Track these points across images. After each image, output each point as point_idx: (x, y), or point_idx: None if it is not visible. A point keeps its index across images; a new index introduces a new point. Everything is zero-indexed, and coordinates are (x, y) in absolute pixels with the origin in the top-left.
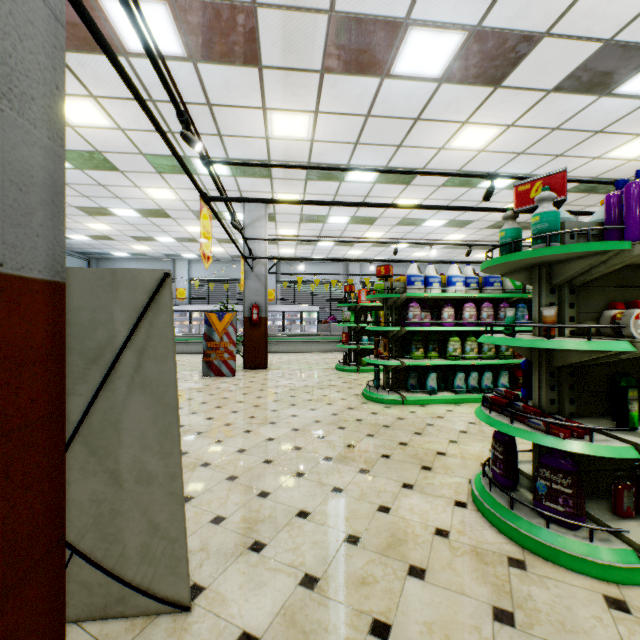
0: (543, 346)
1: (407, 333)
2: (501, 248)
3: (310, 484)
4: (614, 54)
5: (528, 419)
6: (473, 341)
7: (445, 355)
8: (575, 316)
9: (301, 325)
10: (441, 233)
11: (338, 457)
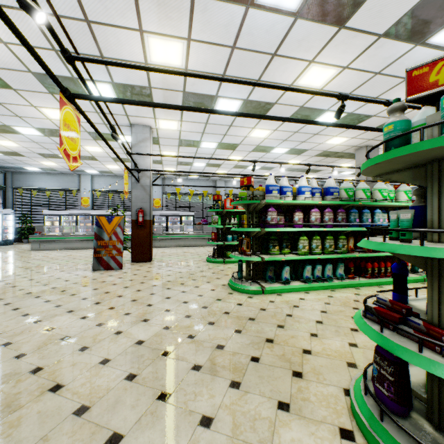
0: None
1: (265, 233)
2: (388, 143)
3: (174, 413)
4: (436, 2)
5: (443, 348)
6: (318, 239)
7: (296, 251)
8: None
9: (181, 226)
10: (284, 159)
11: (207, 364)
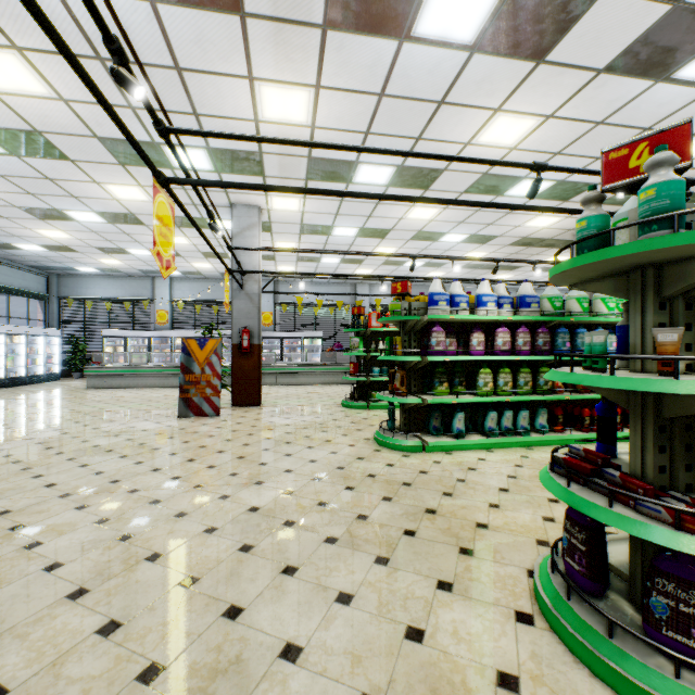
0: (671, 390)
1: (428, 364)
2: (581, 244)
3: (304, 588)
4: (682, 23)
5: (637, 501)
6: (507, 373)
7: (474, 390)
8: (692, 343)
9: (303, 353)
10: (460, 250)
11: (345, 537)
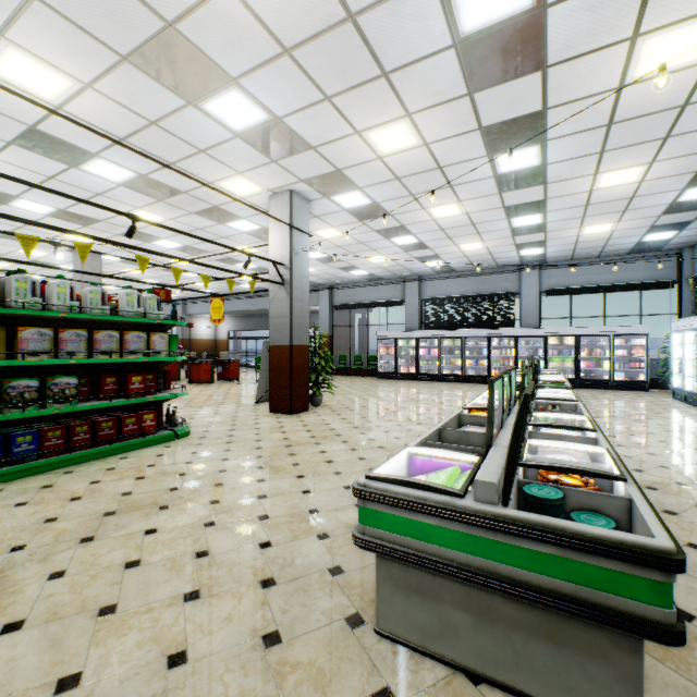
0: None
1: None
2: None
3: None
4: None
5: None
6: None
7: None
8: None
9: None
10: None
11: None
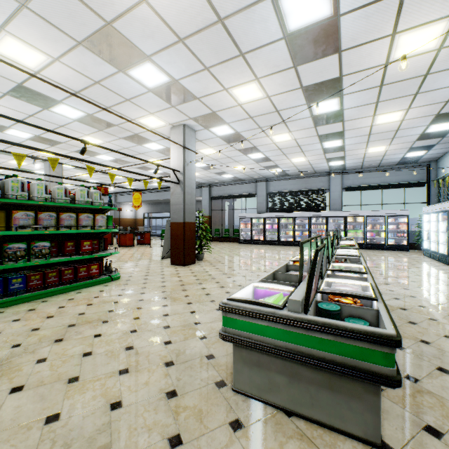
0: None
1: None
2: None
3: None
4: None
5: None
6: None
7: None
8: None
9: None
10: None
11: None
